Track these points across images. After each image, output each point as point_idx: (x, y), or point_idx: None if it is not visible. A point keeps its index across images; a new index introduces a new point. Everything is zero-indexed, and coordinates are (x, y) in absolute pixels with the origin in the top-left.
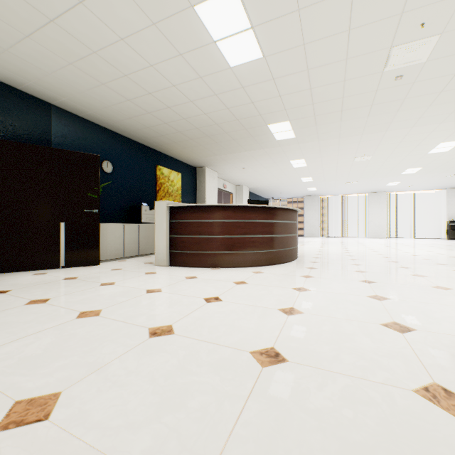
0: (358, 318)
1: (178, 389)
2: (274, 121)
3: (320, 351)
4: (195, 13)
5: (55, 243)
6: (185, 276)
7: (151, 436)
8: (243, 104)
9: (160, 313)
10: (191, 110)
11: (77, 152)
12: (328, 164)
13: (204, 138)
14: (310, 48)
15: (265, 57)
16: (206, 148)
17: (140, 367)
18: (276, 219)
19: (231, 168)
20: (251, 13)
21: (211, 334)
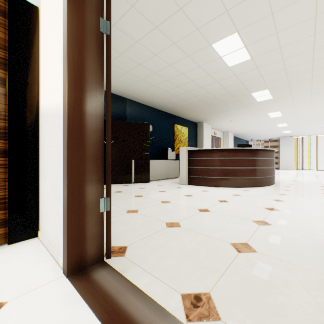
0: (317, 215)
1: (223, 226)
2: (256, 91)
3: (290, 224)
4: (211, 47)
5: (130, 170)
6: (200, 190)
7: (219, 234)
8: (234, 84)
9: (198, 204)
10: (200, 91)
11: (139, 122)
12: (301, 113)
13: (205, 105)
14: (284, 48)
15: (252, 58)
16: (205, 111)
17: (203, 219)
18: (258, 156)
19: (221, 122)
20: (245, 40)
21: (229, 213)
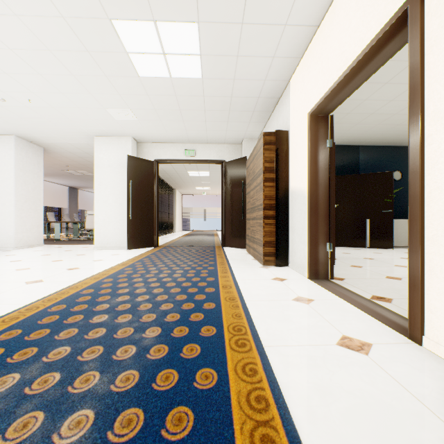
0: None
1: None
2: None
3: None
4: None
5: (363, 232)
6: None
7: None
8: None
9: None
10: None
11: (376, 173)
12: None
13: None
14: None
15: None
16: None
17: None
18: None
19: None
20: None
21: None
